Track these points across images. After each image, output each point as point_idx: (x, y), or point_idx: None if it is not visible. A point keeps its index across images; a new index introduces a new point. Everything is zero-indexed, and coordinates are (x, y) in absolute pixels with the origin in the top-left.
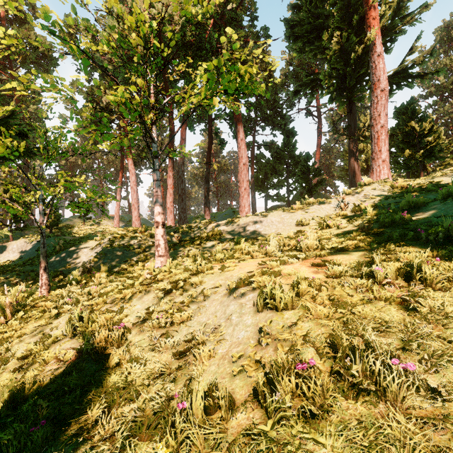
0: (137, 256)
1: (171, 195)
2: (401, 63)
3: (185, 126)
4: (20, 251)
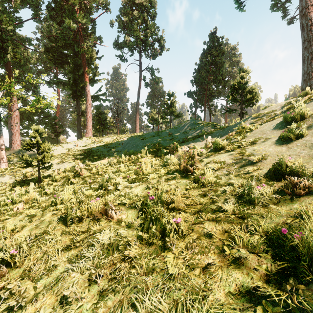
0: None
1: None
2: (96, 93)
3: None
4: None
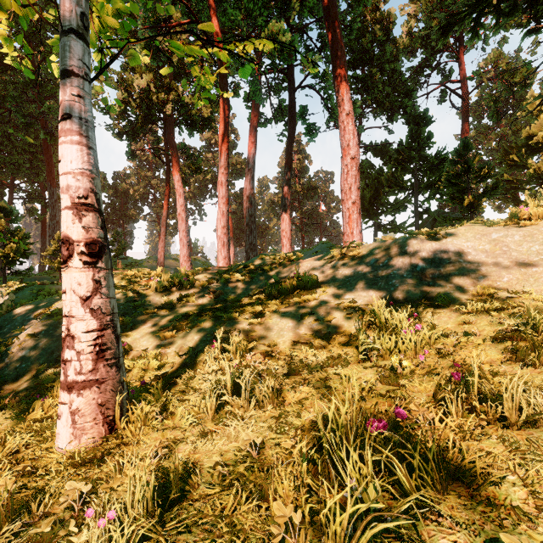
0: None
1: (224, 215)
2: None
3: (254, 123)
4: None
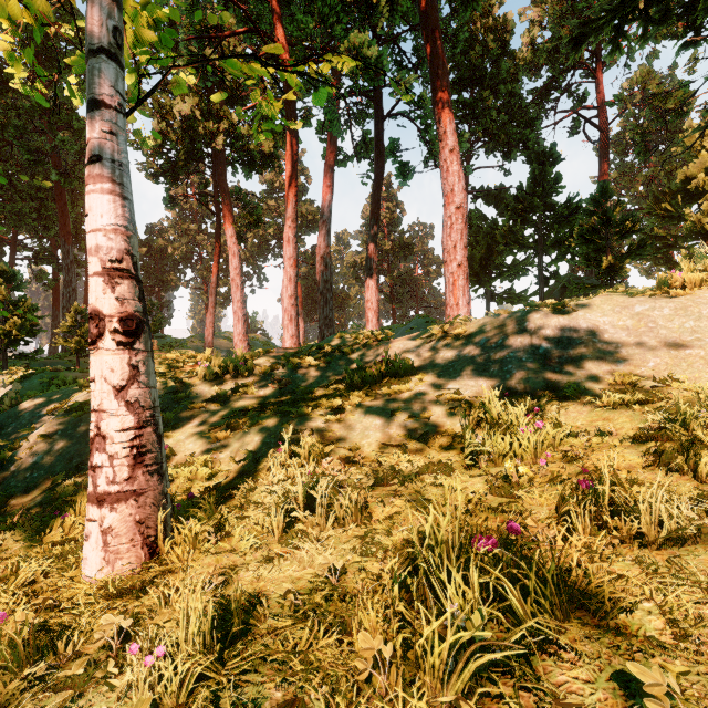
0: None
1: (291, 282)
2: None
3: (331, 161)
4: None
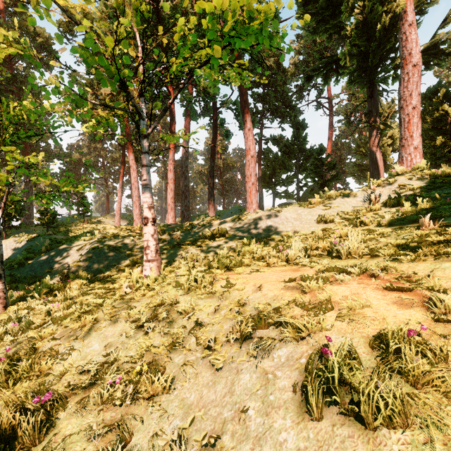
0: (127, 259)
1: (172, 191)
2: (432, 37)
3: (188, 119)
4: (9, 251)
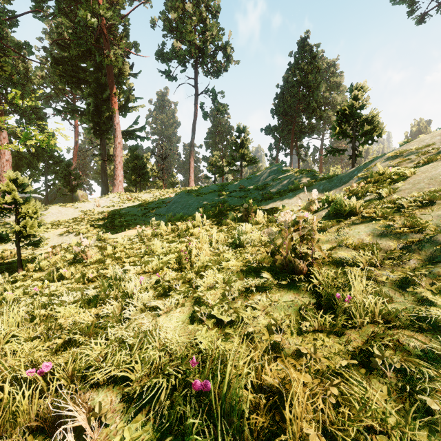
0: None
1: None
2: (130, 127)
3: None
4: None
